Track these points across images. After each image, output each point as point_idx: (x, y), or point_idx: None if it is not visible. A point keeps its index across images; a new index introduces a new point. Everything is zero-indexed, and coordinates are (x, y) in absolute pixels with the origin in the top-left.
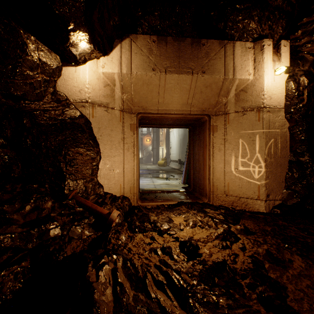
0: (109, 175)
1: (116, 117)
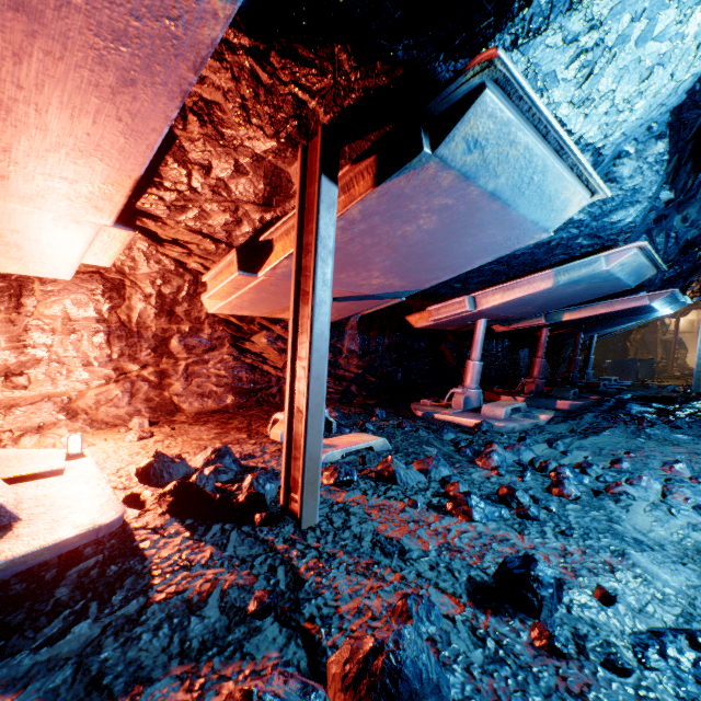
0: (690, 360)
1: (694, 336)
